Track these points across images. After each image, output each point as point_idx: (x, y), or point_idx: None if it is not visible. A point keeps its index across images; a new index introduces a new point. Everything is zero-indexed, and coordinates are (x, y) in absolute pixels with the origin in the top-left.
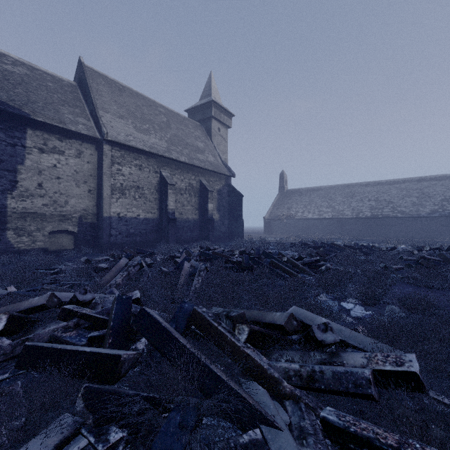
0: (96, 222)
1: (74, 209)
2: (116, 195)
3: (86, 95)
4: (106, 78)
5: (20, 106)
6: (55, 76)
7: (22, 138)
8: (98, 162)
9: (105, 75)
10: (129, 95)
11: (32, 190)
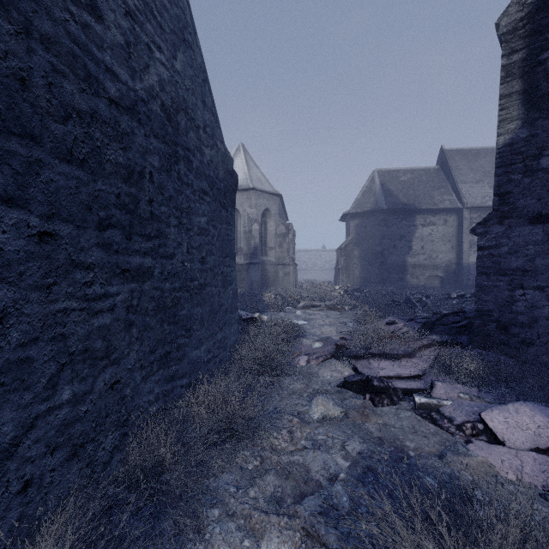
0: (457, 270)
1: (441, 261)
2: (473, 248)
3: (448, 175)
4: (462, 151)
5: (412, 203)
6: (425, 169)
7: (413, 221)
8: (458, 225)
9: (461, 149)
10: (484, 156)
11: (418, 251)
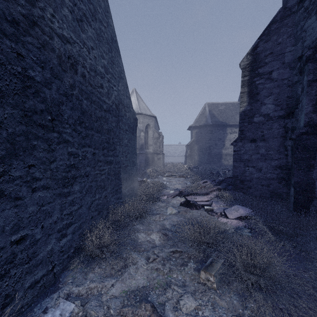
0: None
1: None
2: None
3: None
4: None
5: (225, 121)
6: (232, 103)
7: (225, 131)
8: None
9: None
10: None
11: (228, 146)
